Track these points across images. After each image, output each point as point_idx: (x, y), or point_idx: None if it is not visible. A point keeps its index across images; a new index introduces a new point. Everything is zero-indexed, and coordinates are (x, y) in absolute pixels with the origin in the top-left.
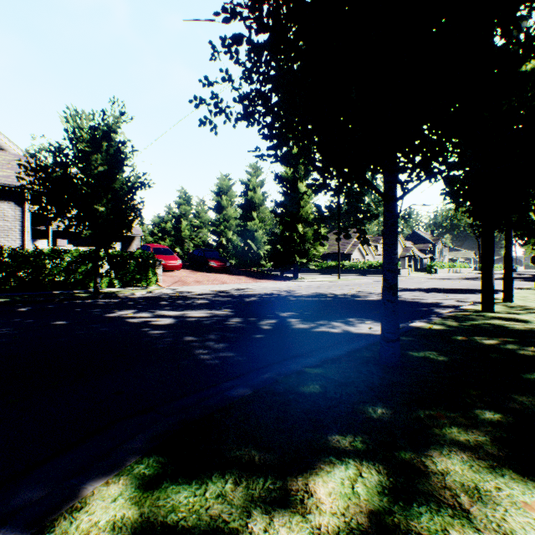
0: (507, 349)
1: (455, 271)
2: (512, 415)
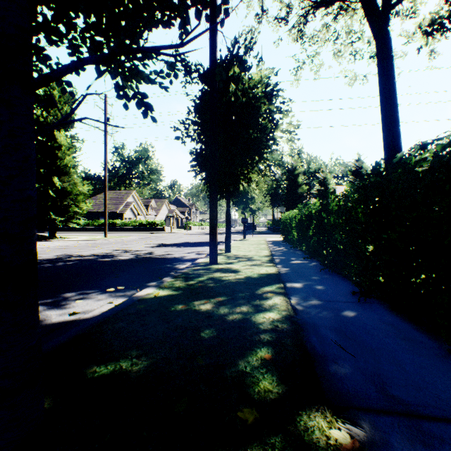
0: (220, 315)
1: (203, 228)
2: None
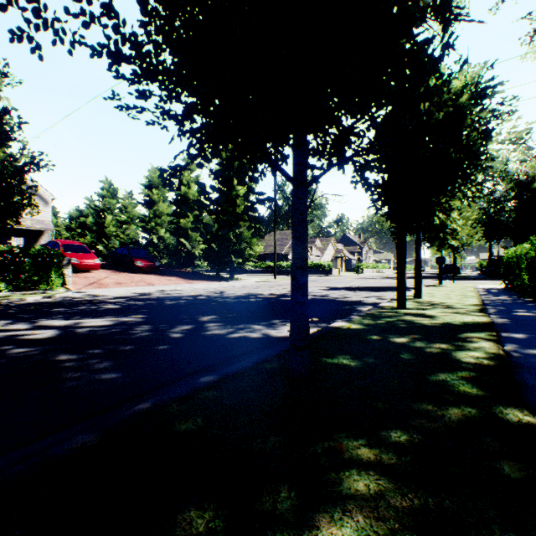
0: (416, 347)
1: (378, 271)
2: (419, 435)
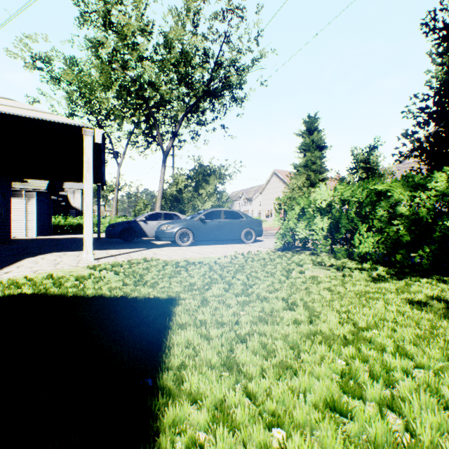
0: None
1: None
2: None
